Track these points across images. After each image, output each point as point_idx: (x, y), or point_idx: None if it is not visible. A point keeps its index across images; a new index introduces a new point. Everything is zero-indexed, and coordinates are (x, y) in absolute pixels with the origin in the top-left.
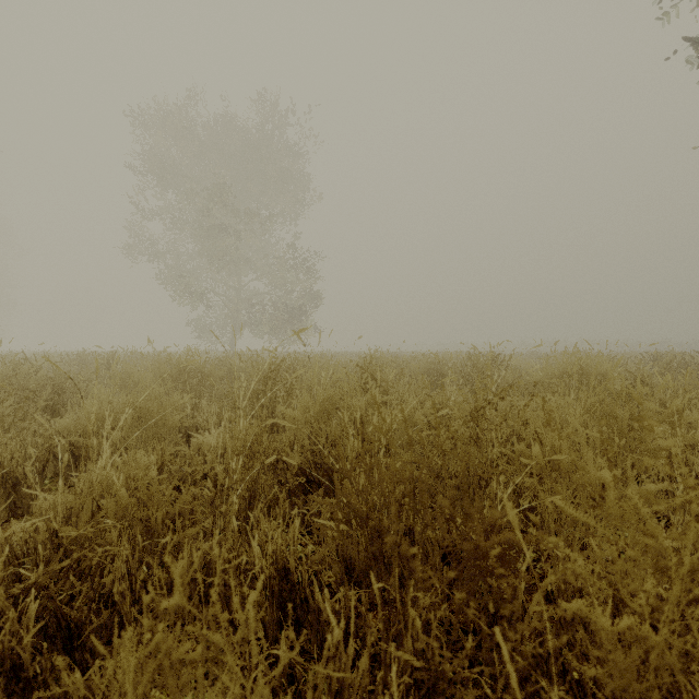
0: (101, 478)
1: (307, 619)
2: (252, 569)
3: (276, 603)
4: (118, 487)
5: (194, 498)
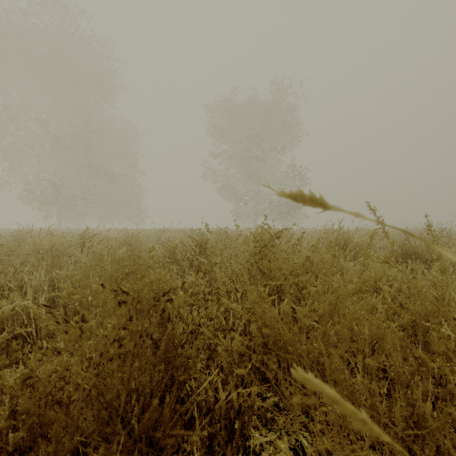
0: None
1: None
2: None
3: None
4: None
5: None
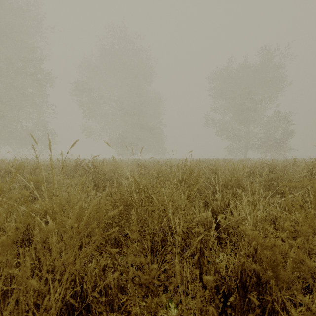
0: None
1: None
2: None
3: None
4: None
5: None
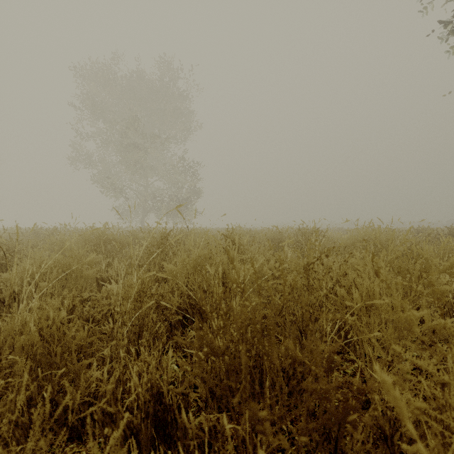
0: (20, 319)
1: (176, 435)
2: (133, 393)
3: (151, 422)
4: (31, 326)
5: (93, 334)
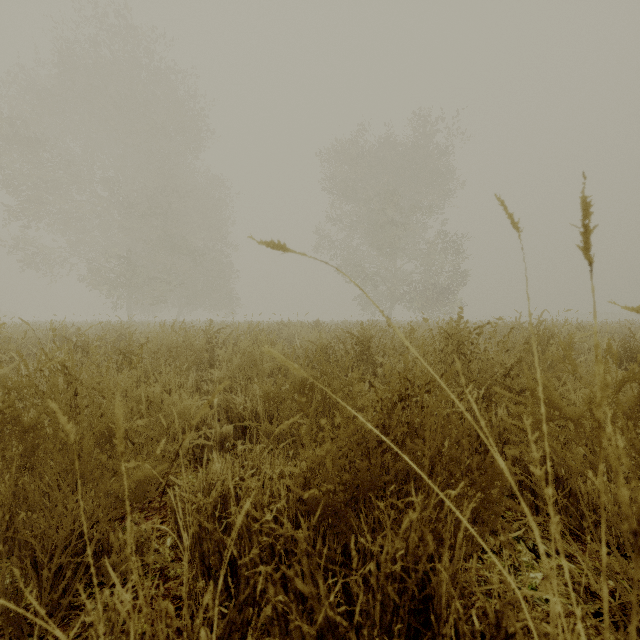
0: None
1: None
2: None
3: None
4: None
5: None
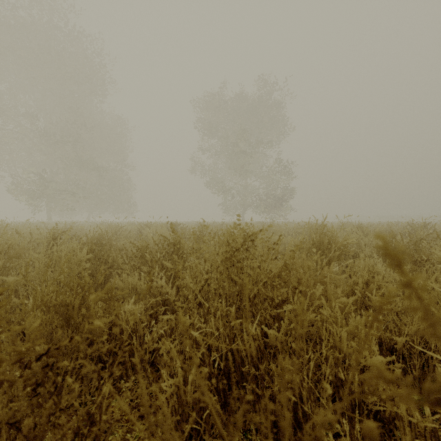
0: None
1: None
2: None
3: None
4: None
5: None
